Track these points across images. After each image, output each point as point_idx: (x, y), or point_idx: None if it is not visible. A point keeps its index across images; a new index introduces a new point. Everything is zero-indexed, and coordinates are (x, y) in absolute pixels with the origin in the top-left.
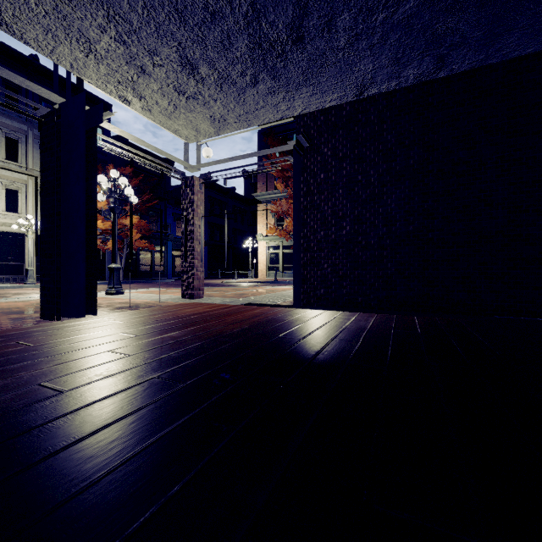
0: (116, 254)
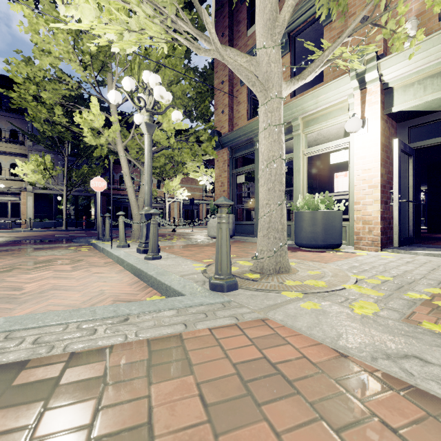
0: None
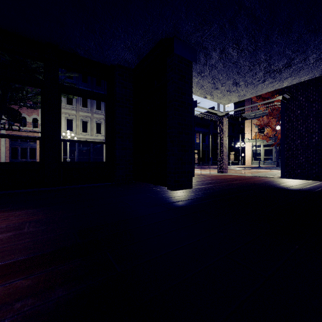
0: None
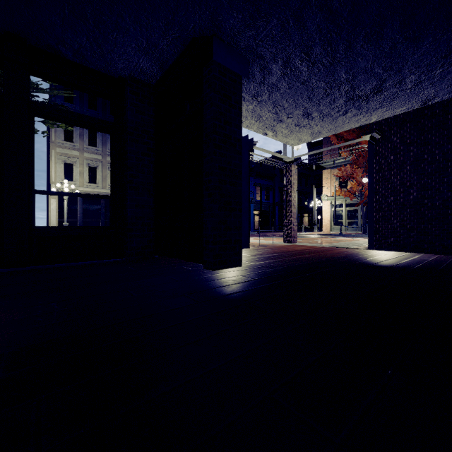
0: None
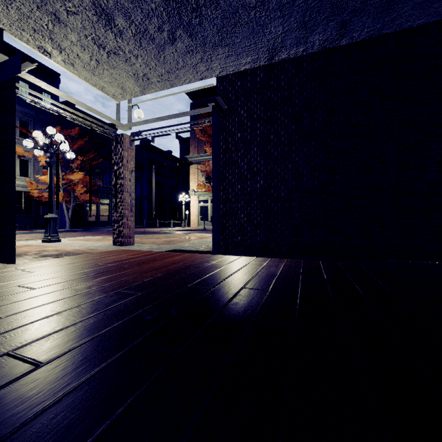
0: (52, 205)
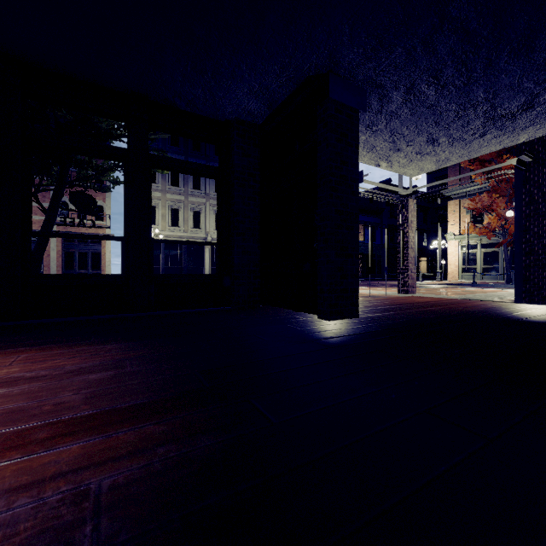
0: None
